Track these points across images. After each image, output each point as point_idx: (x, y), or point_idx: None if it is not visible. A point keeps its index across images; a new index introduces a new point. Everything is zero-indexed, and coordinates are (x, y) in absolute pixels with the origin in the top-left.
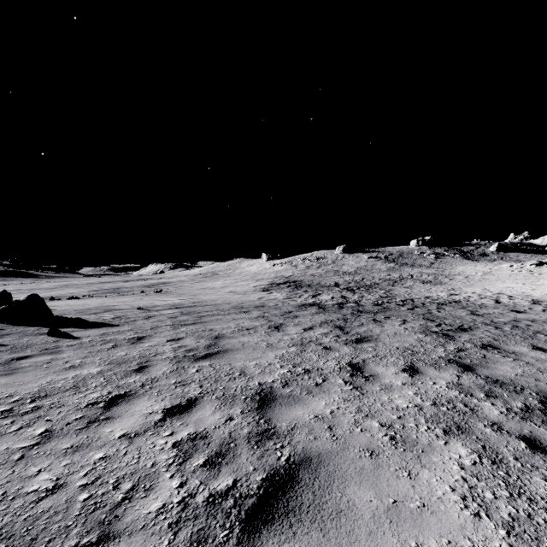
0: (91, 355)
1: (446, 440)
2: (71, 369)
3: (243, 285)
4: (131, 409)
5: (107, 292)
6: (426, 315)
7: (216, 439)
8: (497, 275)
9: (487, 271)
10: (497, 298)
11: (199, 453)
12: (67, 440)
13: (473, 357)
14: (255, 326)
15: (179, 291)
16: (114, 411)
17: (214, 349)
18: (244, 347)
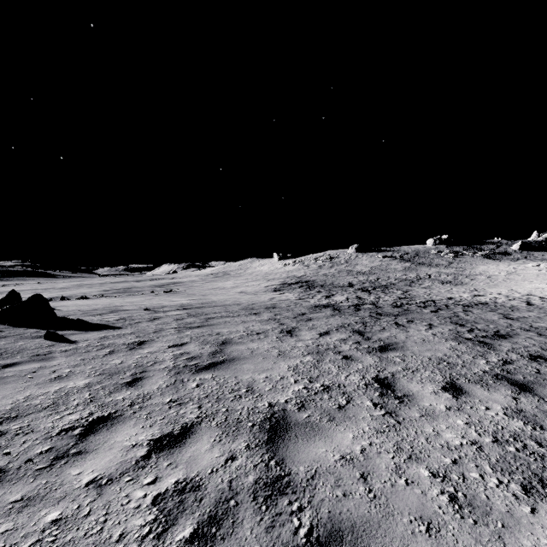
0: (84, 362)
1: (532, 505)
2: (56, 381)
3: (254, 285)
4: (110, 439)
5: (117, 292)
6: (454, 319)
7: (211, 492)
8: (523, 275)
9: (511, 271)
10: (528, 300)
11: (186, 516)
12: (20, 487)
13: (525, 372)
14: (265, 329)
15: (189, 291)
16: (90, 442)
17: (220, 358)
18: (253, 355)
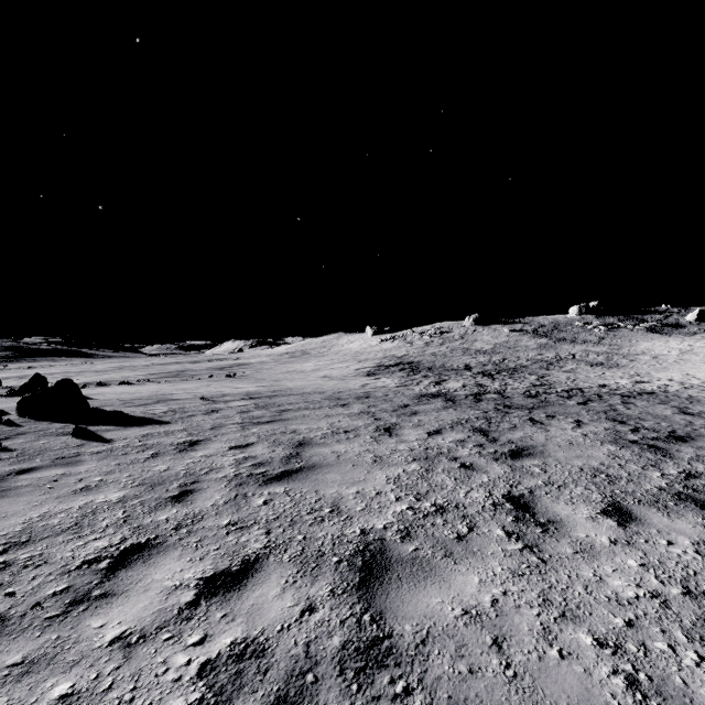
0: (119, 469)
1: None
2: (82, 493)
3: (341, 368)
4: (147, 577)
5: (168, 376)
6: (610, 414)
7: (281, 660)
8: (703, 355)
9: (686, 349)
10: None
11: (245, 697)
12: (22, 644)
13: None
14: (356, 426)
15: (258, 376)
16: (120, 579)
17: (295, 464)
18: (340, 461)
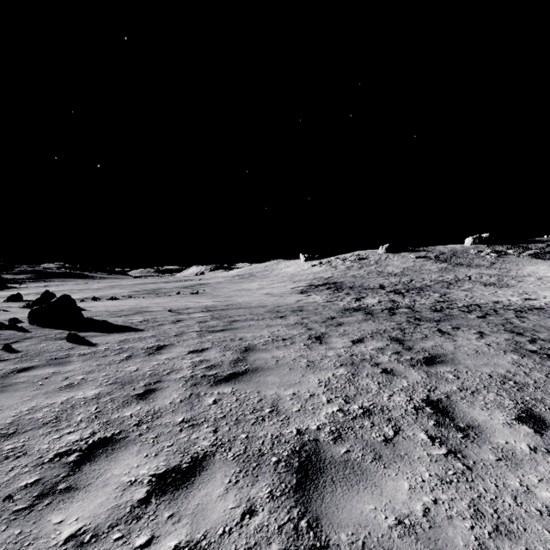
0: (98, 369)
1: None
2: (66, 389)
3: (279, 287)
4: (107, 472)
5: (146, 293)
6: (508, 326)
7: None
8: None
9: None
10: None
11: None
12: None
13: None
14: (292, 335)
15: (215, 293)
16: (84, 473)
17: (241, 367)
18: (279, 365)
